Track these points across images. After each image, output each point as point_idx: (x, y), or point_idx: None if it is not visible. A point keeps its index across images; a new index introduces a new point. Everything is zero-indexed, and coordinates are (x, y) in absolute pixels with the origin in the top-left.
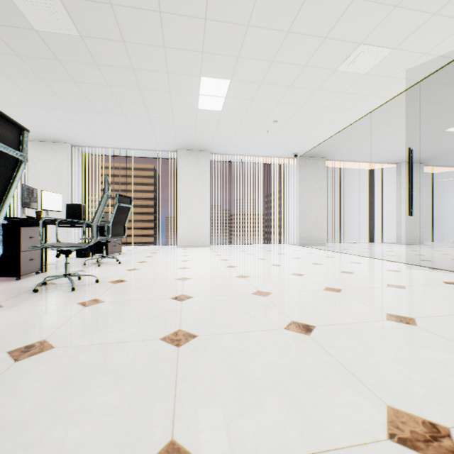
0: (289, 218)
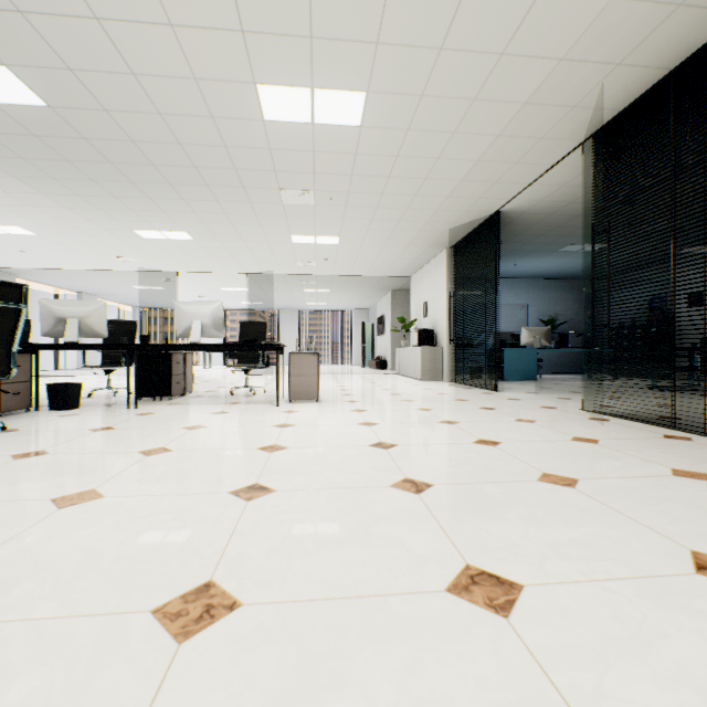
0: None
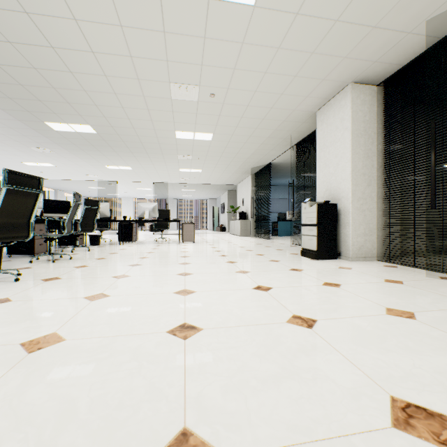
0: None
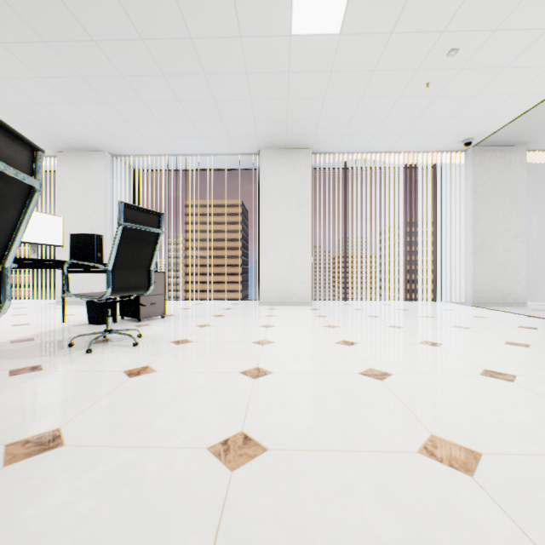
0: (448, 258)
